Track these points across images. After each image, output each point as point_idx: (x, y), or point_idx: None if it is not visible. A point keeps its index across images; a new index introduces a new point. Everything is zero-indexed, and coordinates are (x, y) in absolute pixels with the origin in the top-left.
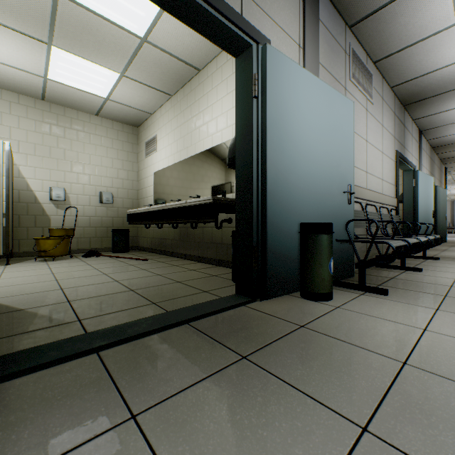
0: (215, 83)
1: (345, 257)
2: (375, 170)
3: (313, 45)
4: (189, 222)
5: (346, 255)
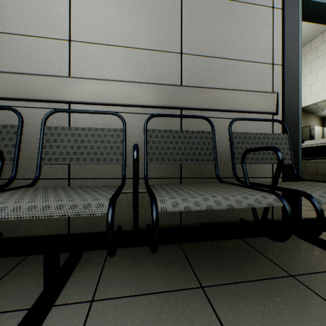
0: (319, 53)
1: None
2: None
3: None
4: (302, 159)
5: None
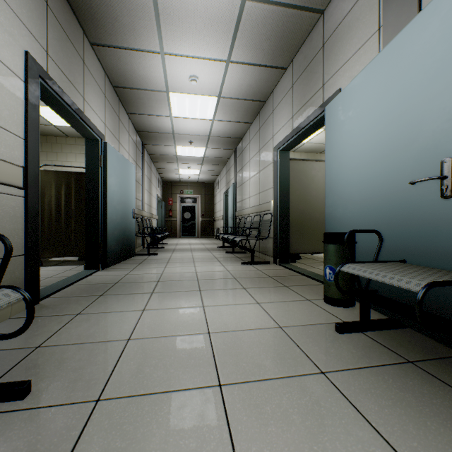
0: None
1: (435, 300)
2: None
3: None
4: None
5: (438, 297)
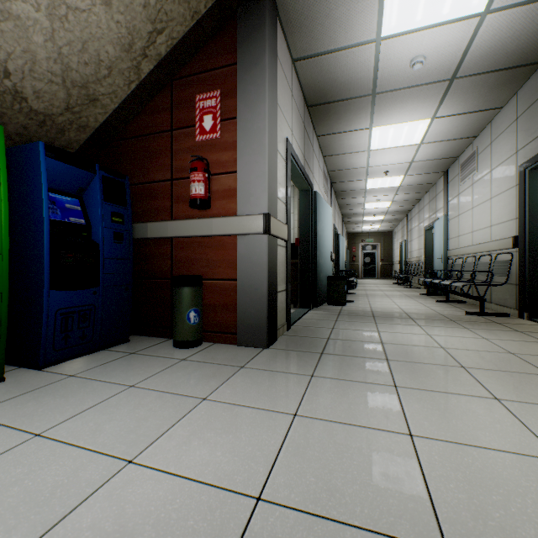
0: None
1: (441, 286)
2: (481, 223)
3: (445, 200)
4: None
5: (442, 285)
